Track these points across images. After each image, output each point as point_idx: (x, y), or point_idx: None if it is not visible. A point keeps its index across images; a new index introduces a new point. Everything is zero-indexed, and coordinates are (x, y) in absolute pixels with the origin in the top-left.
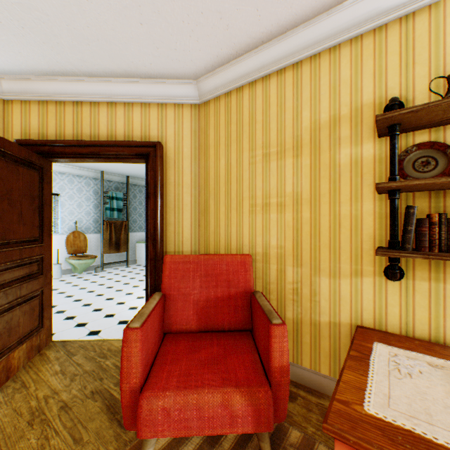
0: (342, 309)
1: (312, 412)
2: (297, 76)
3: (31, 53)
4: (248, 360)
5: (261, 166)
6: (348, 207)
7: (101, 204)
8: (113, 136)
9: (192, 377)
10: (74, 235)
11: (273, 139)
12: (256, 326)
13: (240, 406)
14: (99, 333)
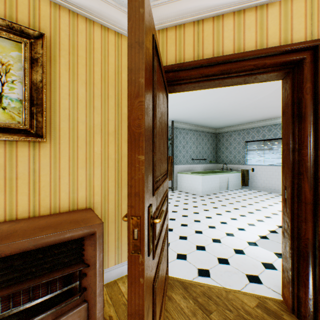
0: None
1: None
2: None
3: None
4: None
5: None
6: None
7: None
8: (240, 50)
9: None
10: None
11: None
12: None
13: None
14: (209, 275)
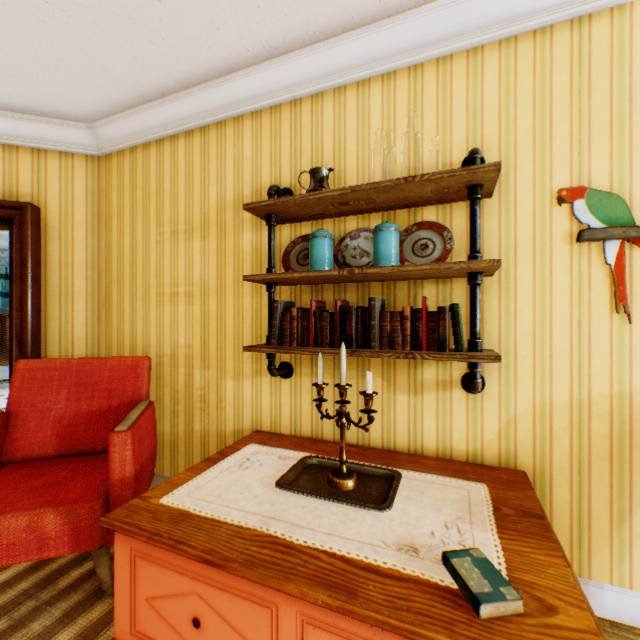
0: (246, 413)
1: None
2: (206, 143)
3: None
4: (99, 479)
5: (170, 247)
6: (250, 300)
7: None
8: None
9: (2, 505)
10: None
11: (182, 214)
12: None
13: (54, 527)
14: None
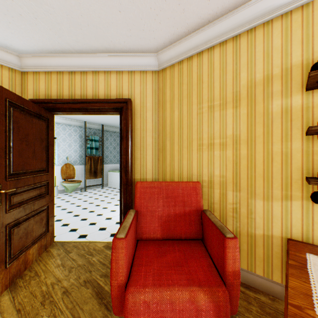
0: (274, 225)
1: (252, 304)
2: (236, 46)
3: (41, 37)
4: (204, 264)
5: (207, 116)
6: (279, 146)
7: (84, 145)
8: (96, 95)
9: (163, 277)
10: (66, 166)
11: (217, 95)
12: (208, 237)
13: (203, 302)
14: (86, 237)
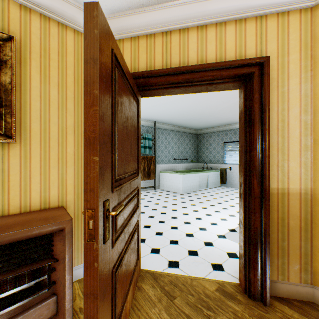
0: None
1: None
2: None
3: None
4: None
5: None
6: None
7: None
8: (203, 61)
9: None
10: None
11: None
12: None
13: None
14: (179, 265)
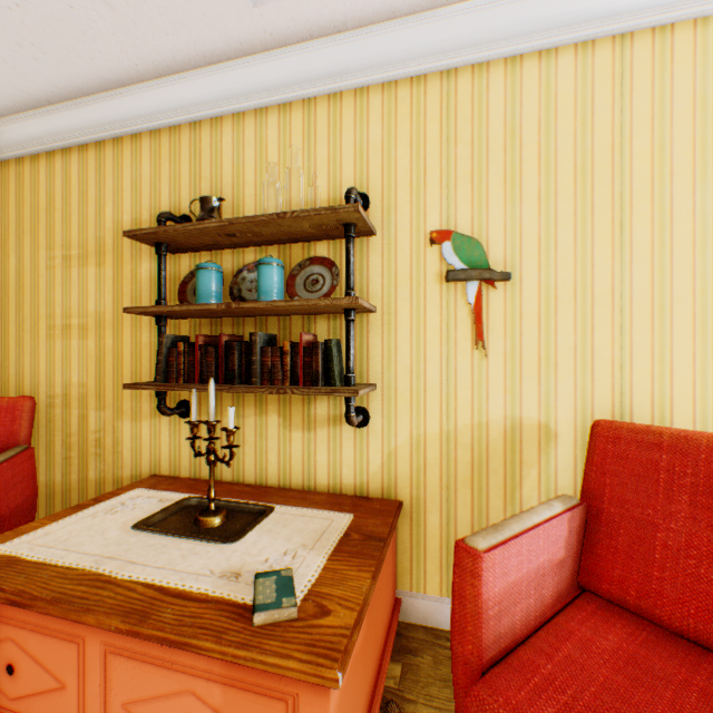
0: (144, 457)
1: None
2: (102, 160)
3: None
4: None
5: (62, 273)
6: (149, 334)
7: None
8: None
9: None
10: None
11: (76, 238)
12: None
13: None
14: None
